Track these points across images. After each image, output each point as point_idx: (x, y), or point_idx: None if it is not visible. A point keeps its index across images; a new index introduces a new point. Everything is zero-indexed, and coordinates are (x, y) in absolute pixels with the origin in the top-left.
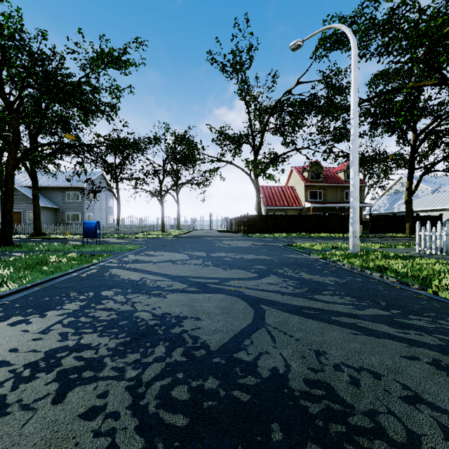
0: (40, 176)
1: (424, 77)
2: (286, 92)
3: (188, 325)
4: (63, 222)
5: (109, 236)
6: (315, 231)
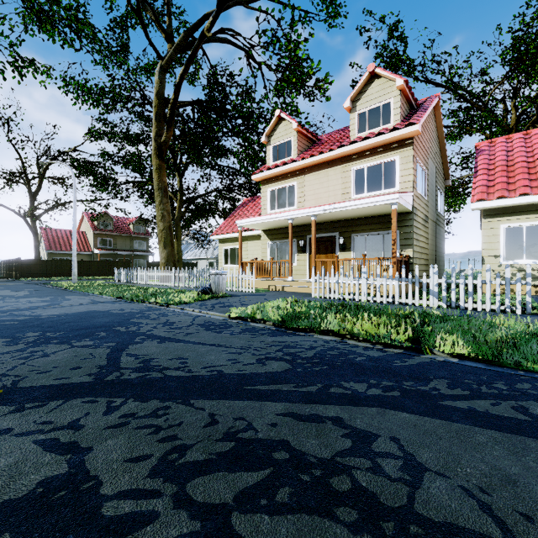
0: None
1: None
2: (65, 152)
3: None
4: None
5: None
6: (99, 275)
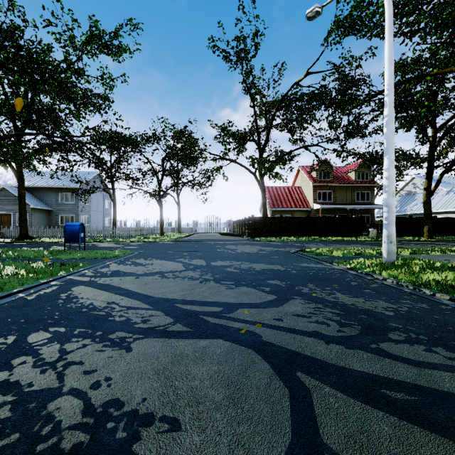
0: (32, 176)
1: (451, 62)
2: (294, 84)
3: (148, 453)
4: (56, 225)
5: (101, 240)
6: (325, 235)
